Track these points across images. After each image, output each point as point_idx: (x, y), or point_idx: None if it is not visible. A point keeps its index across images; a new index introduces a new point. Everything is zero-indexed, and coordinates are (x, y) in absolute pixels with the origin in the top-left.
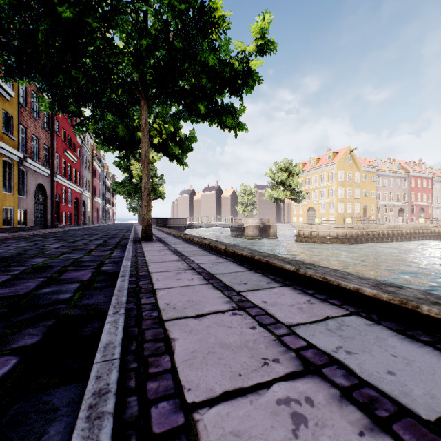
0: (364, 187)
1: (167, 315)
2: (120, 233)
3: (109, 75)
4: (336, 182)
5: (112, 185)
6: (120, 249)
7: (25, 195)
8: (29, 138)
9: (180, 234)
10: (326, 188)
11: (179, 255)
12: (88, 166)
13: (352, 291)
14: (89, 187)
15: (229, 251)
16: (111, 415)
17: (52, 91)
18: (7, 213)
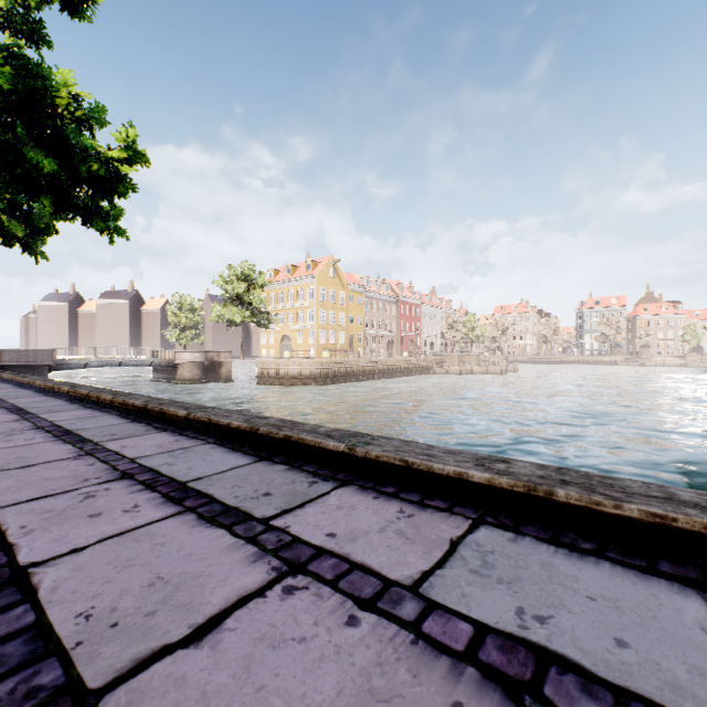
0: (350, 310)
1: None
2: None
3: None
4: (317, 302)
5: None
6: None
7: None
8: None
9: (16, 377)
10: (305, 309)
11: None
12: None
13: (132, 405)
14: None
15: (72, 392)
16: None
17: None
18: None
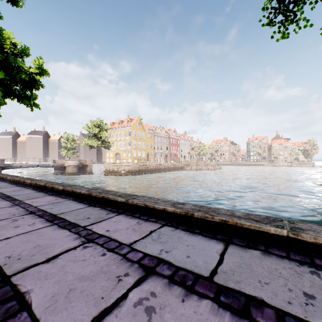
0: (147, 141)
1: None
2: None
3: None
4: (132, 137)
5: None
6: None
7: None
8: None
9: None
10: (127, 141)
11: None
12: None
13: (39, 185)
14: None
15: (12, 179)
16: None
17: None
18: None
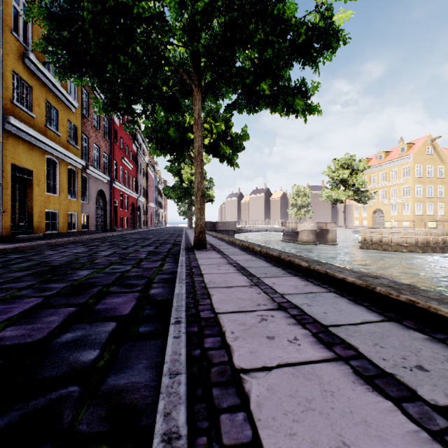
0: None
1: None
2: (172, 238)
3: (160, 60)
4: (412, 178)
5: (164, 189)
6: (171, 260)
7: (87, 201)
8: (91, 147)
9: (236, 241)
10: (399, 186)
11: (247, 275)
12: (143, 172)
13: None
14: (143, 193)
15: (317, 272)
16: None
17: (103, 88)
18: (72, 218)
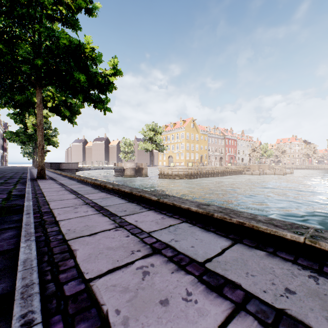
0: (201, 143)
1: (49, 201)
2: (17, 175)
3: (12, 70)
4: (185, 139)
5: (6, 133)
6: (21, 185)
7: None
8: None
9: (68, 174)
10: (179, 143)
11: (62, 185)
12: None
13: (123, 191)
14: None
15: (92, 182)
16: (32, 210)
17: None
18: None
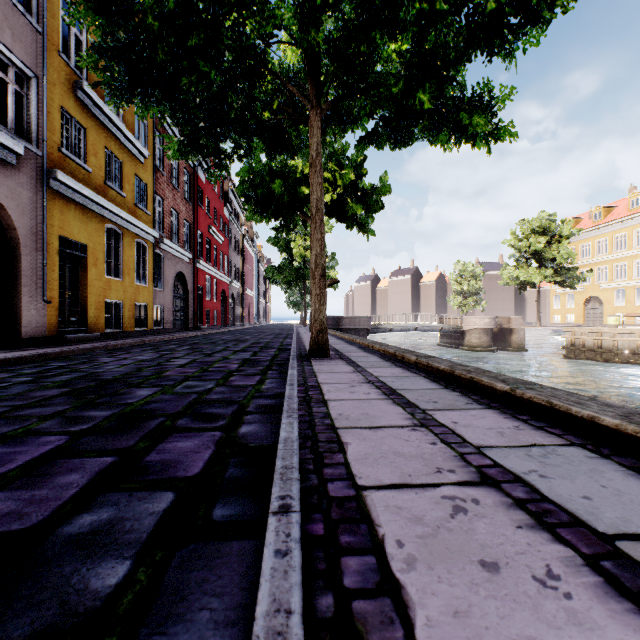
0: None
1: None
2: (277, 340)
3: (259, 67)
4: None
5: (267, 270)
6: (276, 373)
7: (162, 287)
8: (166, 212)
9: (373, 345)
10: (629, 260)
11: (402, 405)
12: (237, 247)
13: None
14: (238, 276)
15: (529, 401)
16: None
17: (177, 118)
18: (140, 312)
